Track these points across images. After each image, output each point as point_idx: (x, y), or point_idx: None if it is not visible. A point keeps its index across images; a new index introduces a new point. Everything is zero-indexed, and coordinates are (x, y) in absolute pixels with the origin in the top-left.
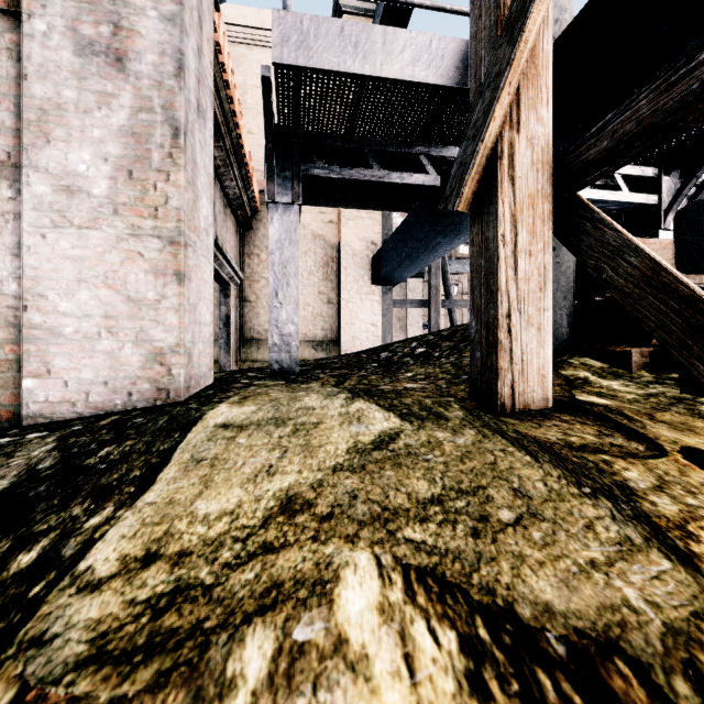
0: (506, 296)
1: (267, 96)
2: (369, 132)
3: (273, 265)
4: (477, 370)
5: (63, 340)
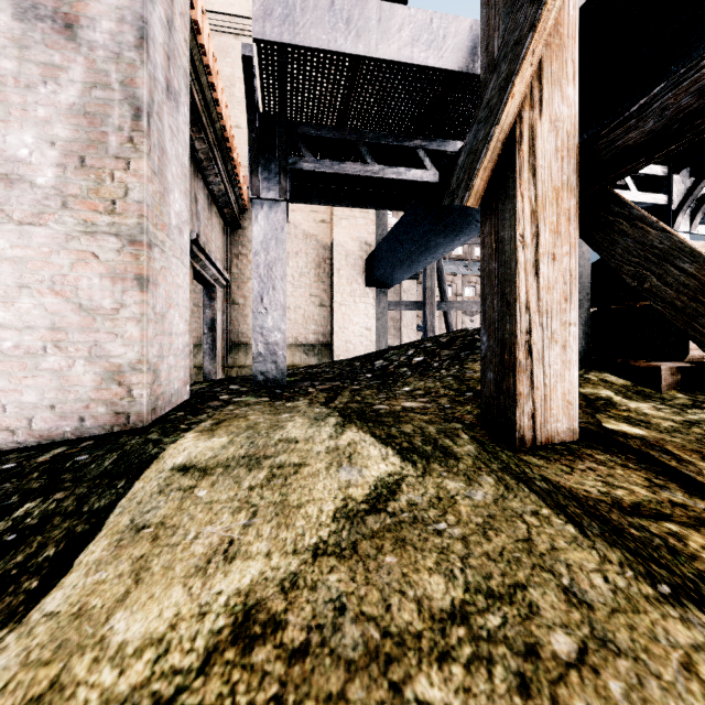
0: (526, 308)
1: (249, 79)
2: (362, 123)
3: (257, 267)
4: (490, 393)
5: None
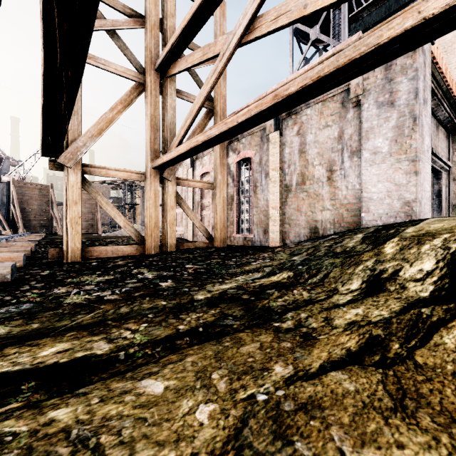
0: None
1: None
2: None
3: None
4: None
5: (373, 201)
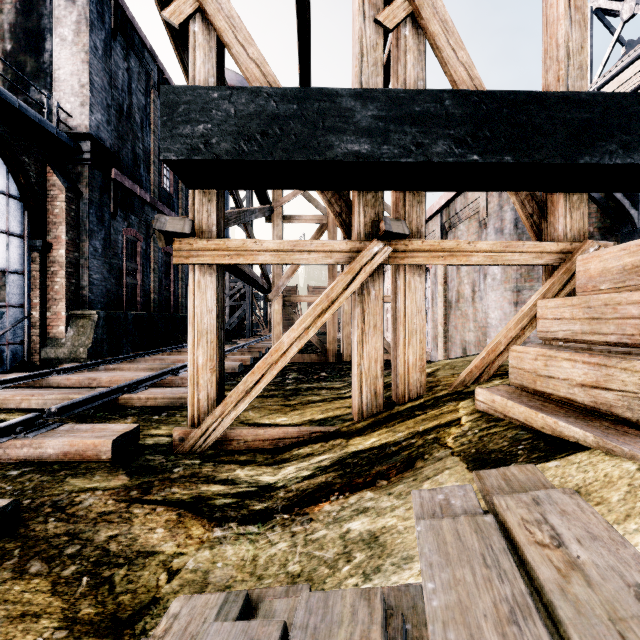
0: None
1: None
2: None
3: None
4: None
5: (492, 327)
